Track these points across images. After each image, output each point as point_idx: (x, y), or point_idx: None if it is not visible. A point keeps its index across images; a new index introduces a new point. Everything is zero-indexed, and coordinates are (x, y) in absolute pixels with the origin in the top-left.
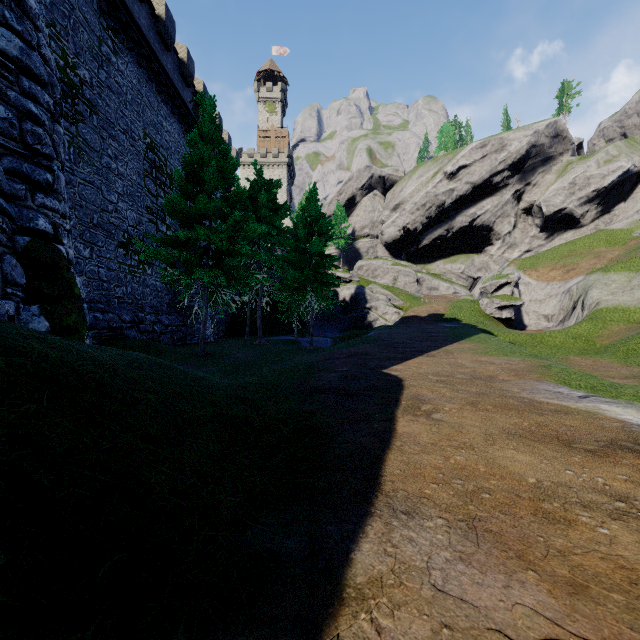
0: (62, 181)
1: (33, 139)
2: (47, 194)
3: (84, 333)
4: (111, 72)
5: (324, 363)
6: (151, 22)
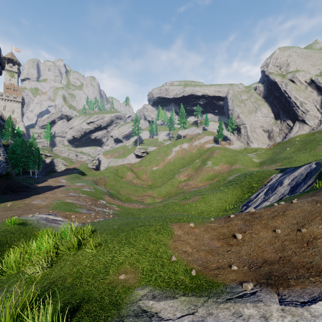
0: None
1: None
2: None
3: None
4: None
5: (39, 179)
6: None
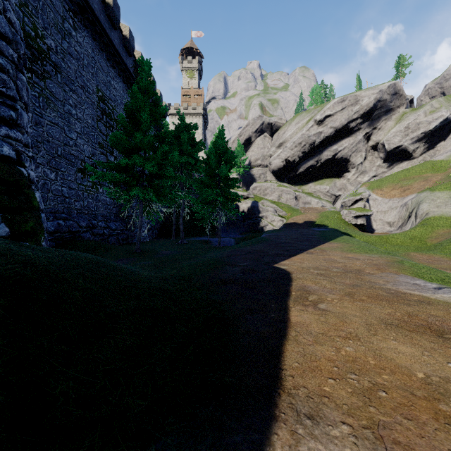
0: (25, 118)
1: None
2: (11, 127)
3: (41, 236)
4: (72, 43)
5: (229, 259)
6: (102, 7)
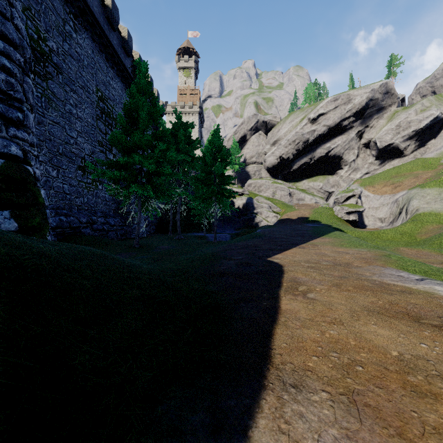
0: (31, 119)
1: (7, 86)
2: (18, 128)
3: (46, 231)
4: (72, 44)
5: (224, 253)
6: (101, 10)
